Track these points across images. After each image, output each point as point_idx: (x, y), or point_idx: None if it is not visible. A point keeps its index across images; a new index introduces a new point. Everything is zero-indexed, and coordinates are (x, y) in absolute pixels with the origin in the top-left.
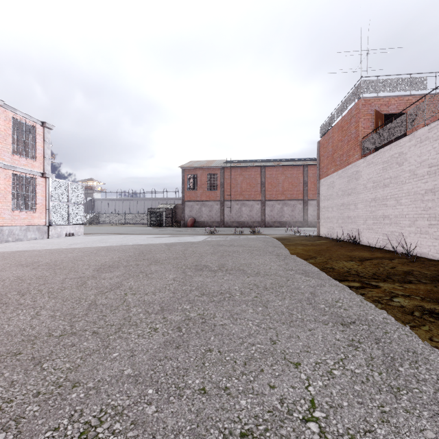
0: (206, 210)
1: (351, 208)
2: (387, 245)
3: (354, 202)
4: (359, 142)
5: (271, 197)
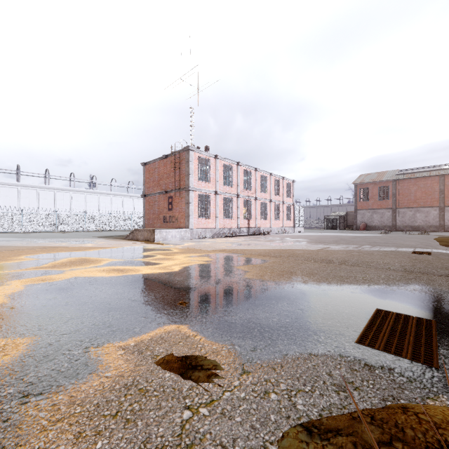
0: (377, 216)
1: None
2: None
3: None
4: None
5: None
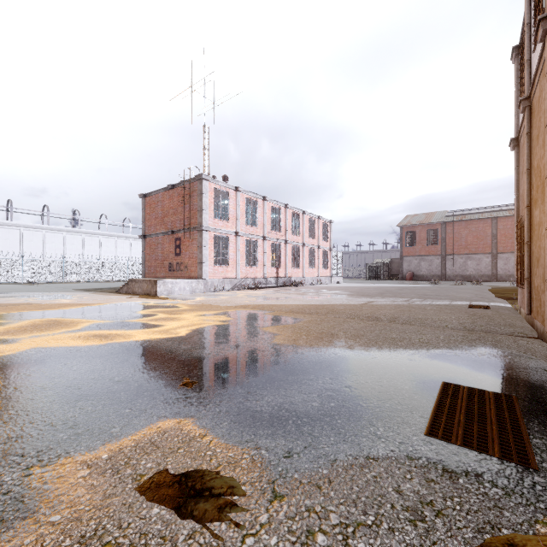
0: (425, 264)
1: None
2: None
3: None
4: None
5: (505, 249)
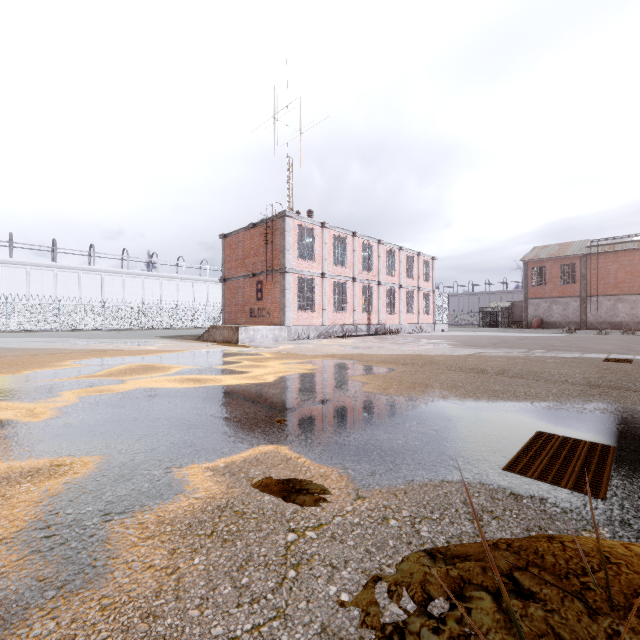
0: (559, 308)
1: None
2: None
3: None
4: None
5: None
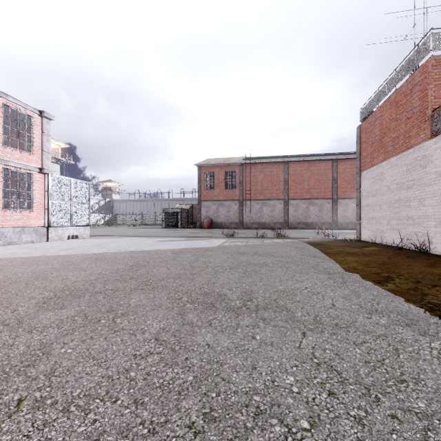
0: (224, 210)
1: (413, 206)
2: None
3: (419, 197)
4: (428, 116)
5: (296, 195)
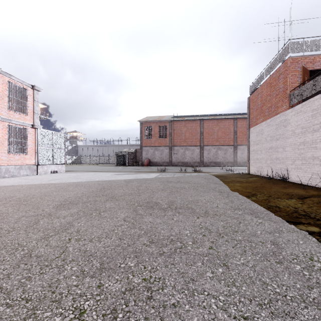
0: (158, 153)
1: (279, 151)
2: (316, 183)
3: (283, 146)
4: (287, 94)
5: (208, 143)
